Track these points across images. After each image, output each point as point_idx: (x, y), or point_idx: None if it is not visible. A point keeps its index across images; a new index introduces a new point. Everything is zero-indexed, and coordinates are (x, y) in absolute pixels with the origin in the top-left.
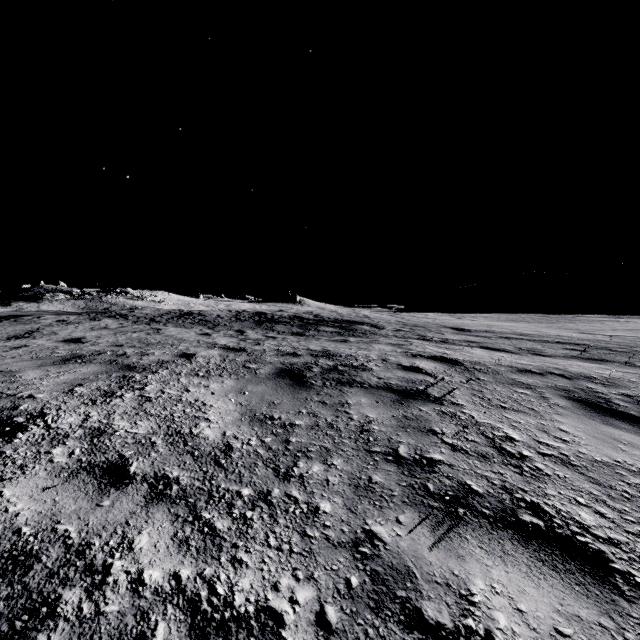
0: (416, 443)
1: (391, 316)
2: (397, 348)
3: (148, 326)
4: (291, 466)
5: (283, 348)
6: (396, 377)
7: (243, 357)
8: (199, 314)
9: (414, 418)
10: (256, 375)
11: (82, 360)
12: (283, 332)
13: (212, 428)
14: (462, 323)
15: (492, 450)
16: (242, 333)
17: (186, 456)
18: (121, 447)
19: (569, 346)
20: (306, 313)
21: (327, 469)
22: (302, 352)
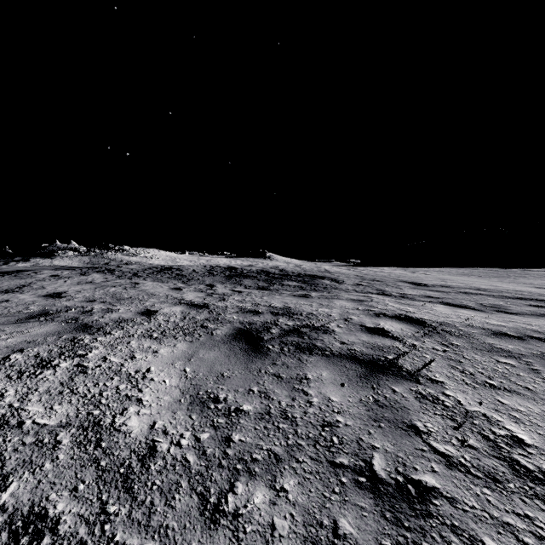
0: (395, 450)
1: (350, 270)
2: (358, 305)
3: (129, 280)
4: (225, 491)
5: (245, 304)
6: (360, 342)
7: (204, 315)
8: (177, 269)
9: (387, 404)
10: (211, 337)
11: (45, 318)
12: (249, 286)
13: (141, 416)
14: (417, 277)
15: (501, 465)
16: (211, 287)
17: (89, 469)
18: (11, 451)
19: (533, 302)
20: (272, 268)
21: (274, 500)
22: (263, 309)
